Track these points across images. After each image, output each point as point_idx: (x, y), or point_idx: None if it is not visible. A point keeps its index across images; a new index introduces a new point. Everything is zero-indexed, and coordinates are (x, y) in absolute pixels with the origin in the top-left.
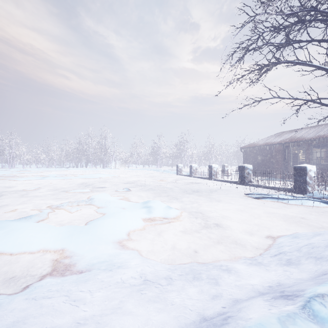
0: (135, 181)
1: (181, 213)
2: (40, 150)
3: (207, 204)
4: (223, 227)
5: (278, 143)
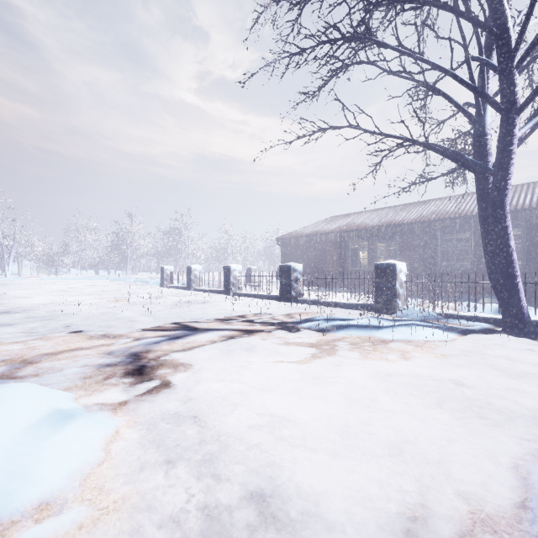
0: (43, 304)
1: (109, 444)
2: None
3: (220, 364)
4: (282, 492)
5: (333, 231)
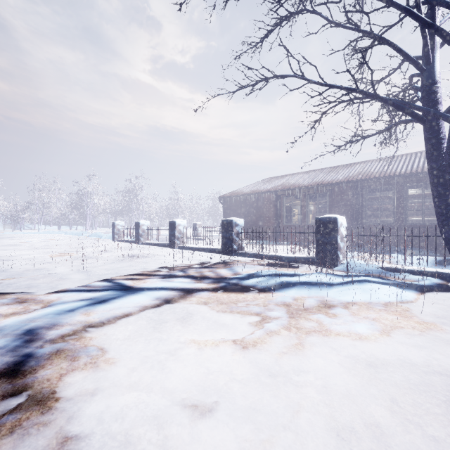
0: None
1: None
2: None
3: (144, 344)
4: None
5: (269, 190)
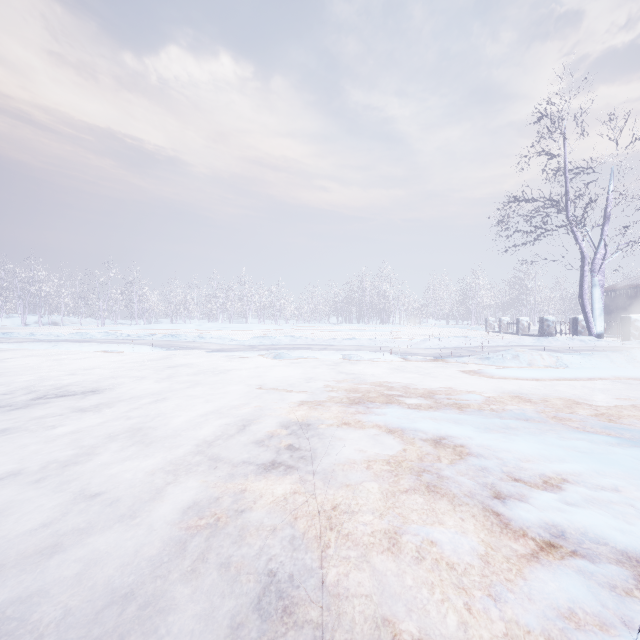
0: (426, 335)
1: None
2: (301, 301)
3: None
4: None
5: (636, 286)
